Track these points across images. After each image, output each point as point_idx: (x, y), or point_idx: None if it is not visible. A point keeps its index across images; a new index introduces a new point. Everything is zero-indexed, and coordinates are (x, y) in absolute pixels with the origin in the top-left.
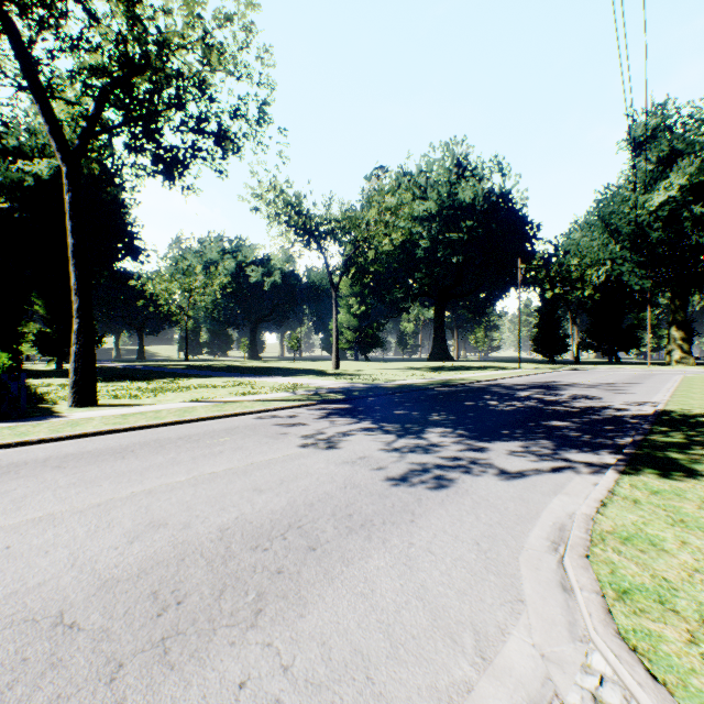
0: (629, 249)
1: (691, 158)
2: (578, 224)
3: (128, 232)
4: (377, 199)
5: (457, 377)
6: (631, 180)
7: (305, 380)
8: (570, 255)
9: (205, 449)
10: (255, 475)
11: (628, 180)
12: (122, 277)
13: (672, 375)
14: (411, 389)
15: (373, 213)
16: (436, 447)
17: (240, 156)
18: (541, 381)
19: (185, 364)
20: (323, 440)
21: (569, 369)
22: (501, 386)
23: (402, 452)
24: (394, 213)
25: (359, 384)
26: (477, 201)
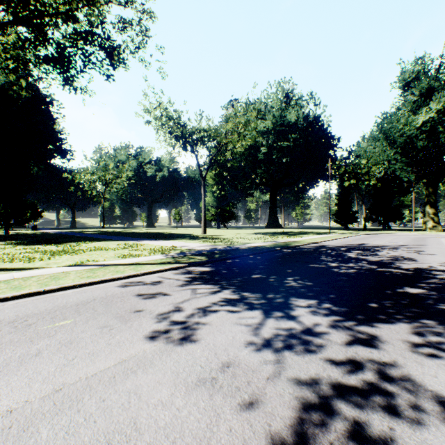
0: (399, 154)
1: (444, 91)
2: (365, 138)
3: (56, 137)
4: (233, 116)
5: (291, 240)
6: (401, 108)
7: (180, 242)
8: (360, 158)
9: (21, 346)
10: (35, 441)
11: (399, 108)
12: (54, 170)
13: (439, 238)
14: (261, 251)
15: (230, 126)
16: (314, 336)
17: (126, 67)
18: (353, 243)
19: (100, 231)
20: (179, 324)
21: (363, 233)
22: (327, 248)
23: (276, 350)
24: (244, 126)
25: (220, 246)
26: (299, 121)
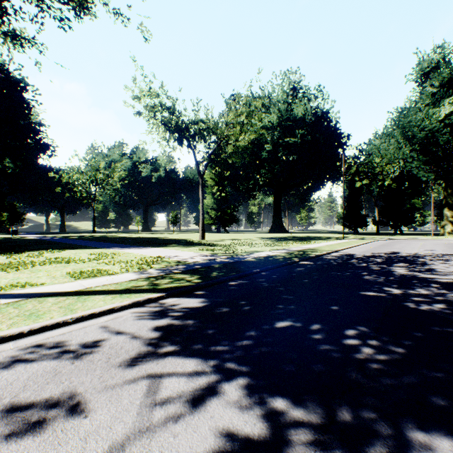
0: (415, 151)
1: None
2: (378, 134)
3: (32, 129)
4: (235, 105)
5: (306, 248)
6: (418, 101)
7: (170, 251)
8: (372, 156)
9: None
10: None
11: (415, 102)
12: (33, 167)
13: None
14: (276, 265)
15: (231, 116)
16: None
17: (91, 14)
18: (382, 251)
19: (88, 235)
20: None
21: (381, 239)
22: (358, 259)
23: None
24: (248, 117)
25: (219, 256)
26: (307, 116)
